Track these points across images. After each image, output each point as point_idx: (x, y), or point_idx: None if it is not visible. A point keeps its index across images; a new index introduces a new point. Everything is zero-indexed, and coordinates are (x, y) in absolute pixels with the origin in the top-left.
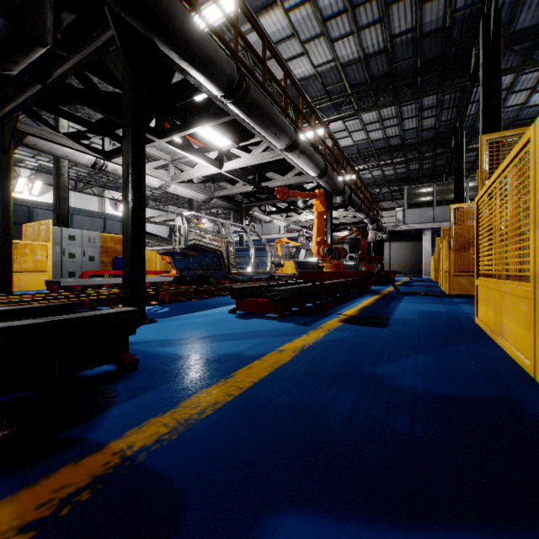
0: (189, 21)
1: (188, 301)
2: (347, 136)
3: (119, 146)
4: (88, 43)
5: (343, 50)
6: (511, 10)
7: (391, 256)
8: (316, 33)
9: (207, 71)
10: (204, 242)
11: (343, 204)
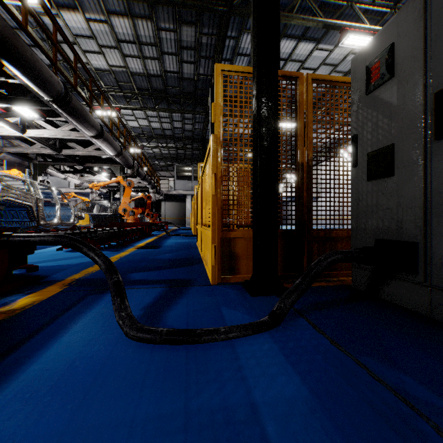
0: (35, 58)
1: None
2: (134, 119)
3: None
4: None
5: (132, 64)
6: (224, 85)
7: (166, 212)
8: (112, 44)
9: (43, 86)
10: (16, 199)
11: (133, 175)
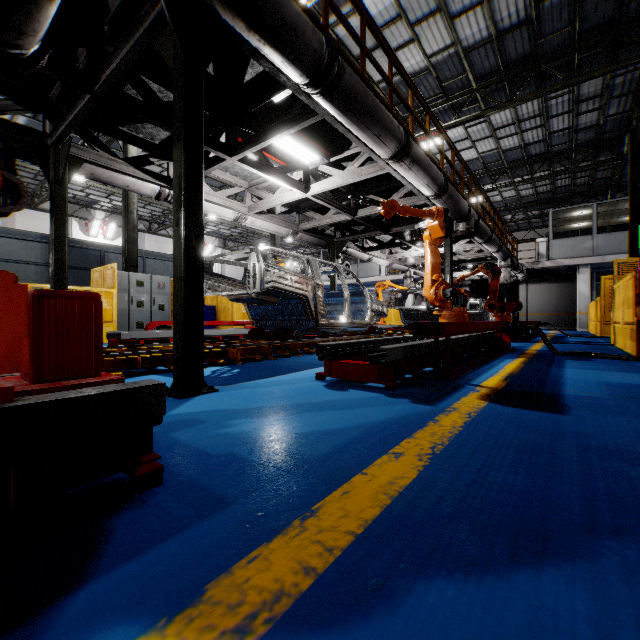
0: None
1: (264, 360)
2: (469, 146)
3: None
4: (135, 28)
5: (466, 30)
6: None
7: (528, 302)
8: (430, 10)
9: (285, 46)
10: (284, 285)
11: (467, 232)
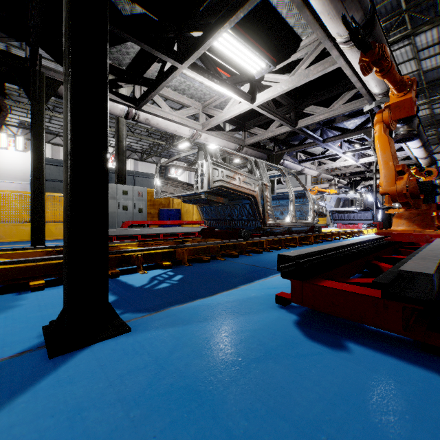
0: None
1: (212, 260)
2: None
3: (146, 90)
4: None
5: None
6: None
7: None
8: None
9: None
10: (232, 185)
11: (409, 134)
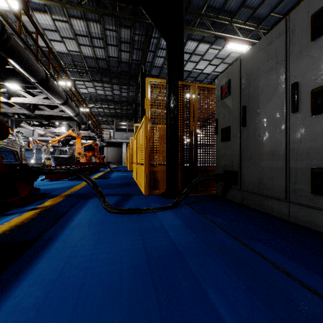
0: (29, 57)
1: None
2: (85, 88)
3: None
4: None
5: (85, 50)
6: (150, 67)
7: (107, 154)
8: (70, 36)
9: (33, 74)
10: (8, 146)
11: (86, 129)
